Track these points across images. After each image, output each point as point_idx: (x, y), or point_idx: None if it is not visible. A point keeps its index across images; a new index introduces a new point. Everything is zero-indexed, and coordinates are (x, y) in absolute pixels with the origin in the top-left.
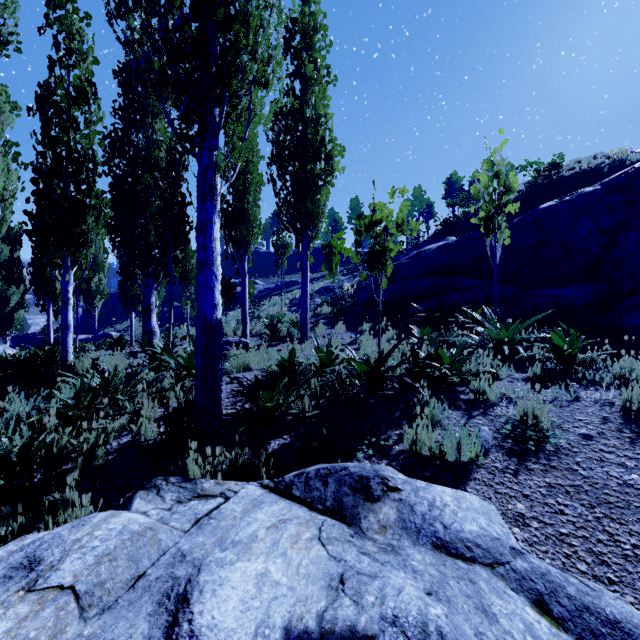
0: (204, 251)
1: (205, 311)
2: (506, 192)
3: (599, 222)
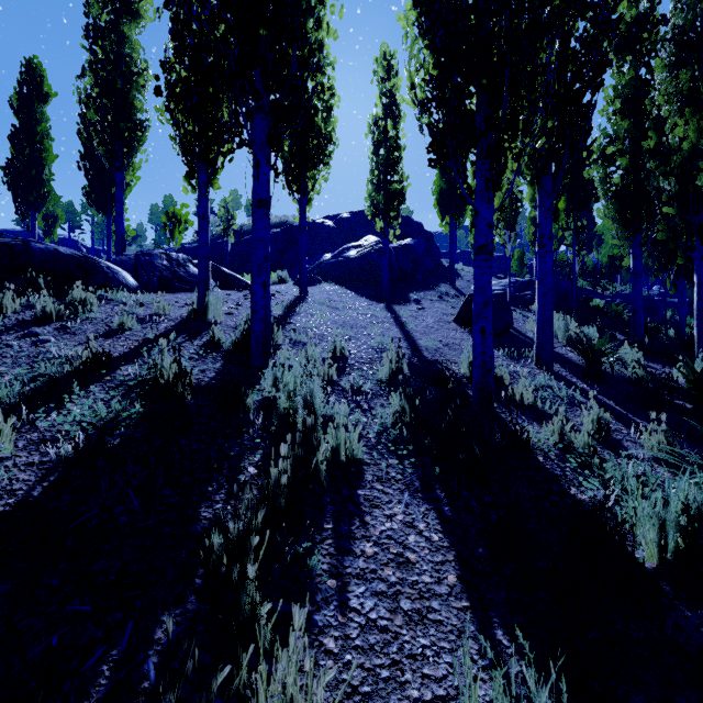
0: (121, 209)
1: (122, 231)
2: (233, 220)
3: (278, 247)
